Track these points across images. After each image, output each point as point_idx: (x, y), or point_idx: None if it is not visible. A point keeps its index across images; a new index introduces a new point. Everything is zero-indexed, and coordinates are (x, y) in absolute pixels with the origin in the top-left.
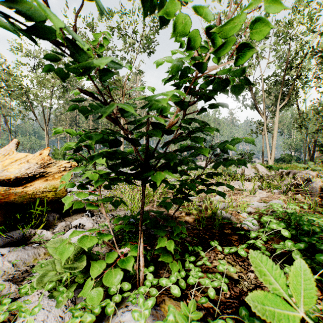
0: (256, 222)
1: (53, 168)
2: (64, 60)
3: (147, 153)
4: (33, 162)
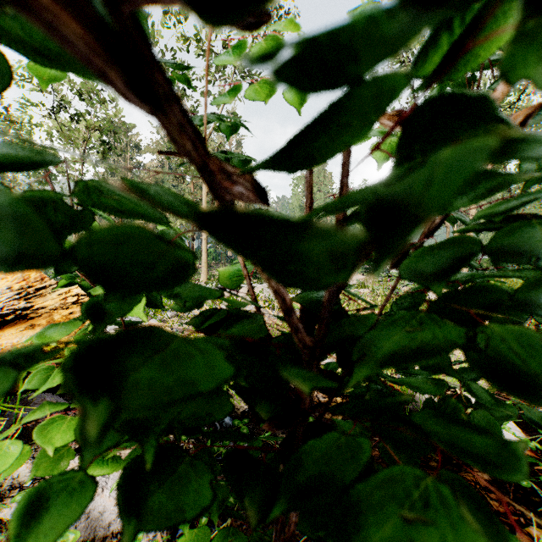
0: (516, 428)
1: (49, 298)
2: (104, 98)
3: (330, 305)
4: (1, 285)
